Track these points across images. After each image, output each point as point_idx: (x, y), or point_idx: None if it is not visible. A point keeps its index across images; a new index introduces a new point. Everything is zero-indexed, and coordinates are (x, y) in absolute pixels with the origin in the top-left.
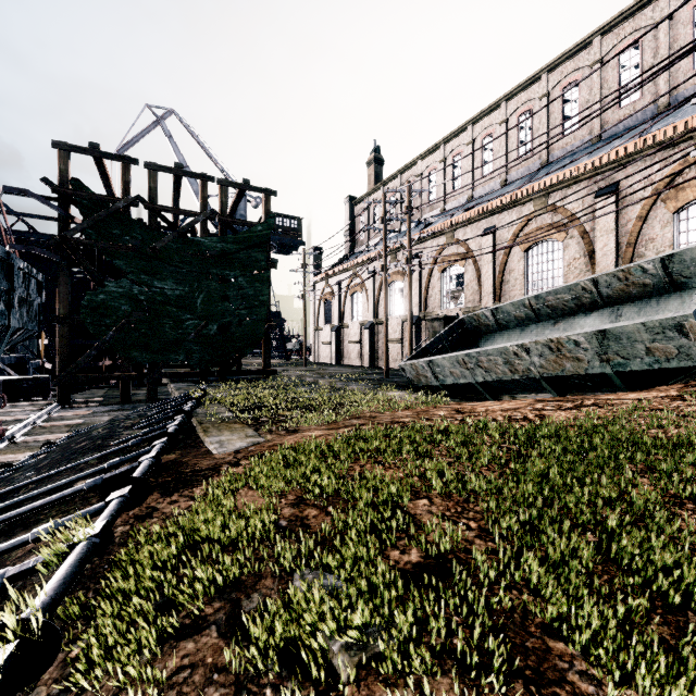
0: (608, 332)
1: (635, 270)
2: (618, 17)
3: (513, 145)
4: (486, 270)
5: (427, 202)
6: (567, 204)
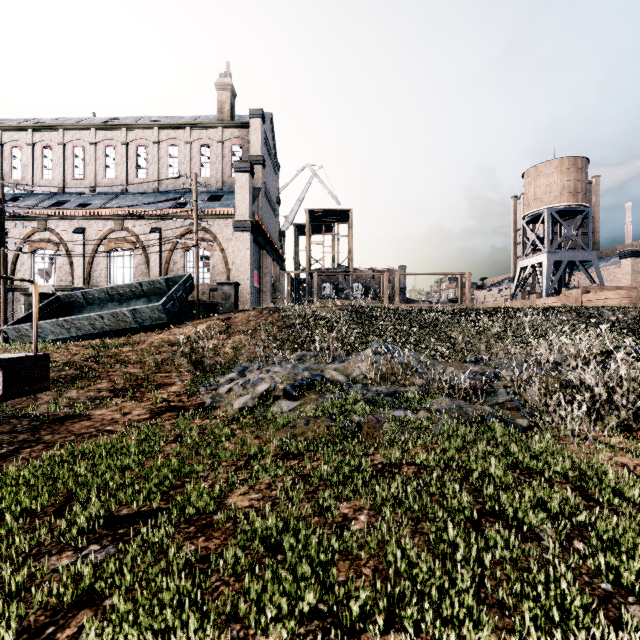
0: (136, 309)
1: (157, 281)
2: (168, 125)
3: (102, 165)
4: (78, 259)
5: (27, 207)
6: (135, 230)
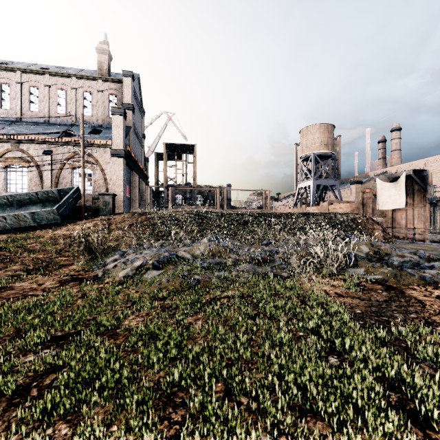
0: (35, 212)
1: (51, 191)
2: (57, 73)
3: None
4: None
5: None
6: (30, 151)
